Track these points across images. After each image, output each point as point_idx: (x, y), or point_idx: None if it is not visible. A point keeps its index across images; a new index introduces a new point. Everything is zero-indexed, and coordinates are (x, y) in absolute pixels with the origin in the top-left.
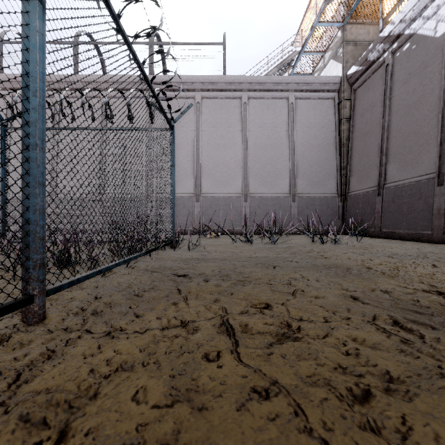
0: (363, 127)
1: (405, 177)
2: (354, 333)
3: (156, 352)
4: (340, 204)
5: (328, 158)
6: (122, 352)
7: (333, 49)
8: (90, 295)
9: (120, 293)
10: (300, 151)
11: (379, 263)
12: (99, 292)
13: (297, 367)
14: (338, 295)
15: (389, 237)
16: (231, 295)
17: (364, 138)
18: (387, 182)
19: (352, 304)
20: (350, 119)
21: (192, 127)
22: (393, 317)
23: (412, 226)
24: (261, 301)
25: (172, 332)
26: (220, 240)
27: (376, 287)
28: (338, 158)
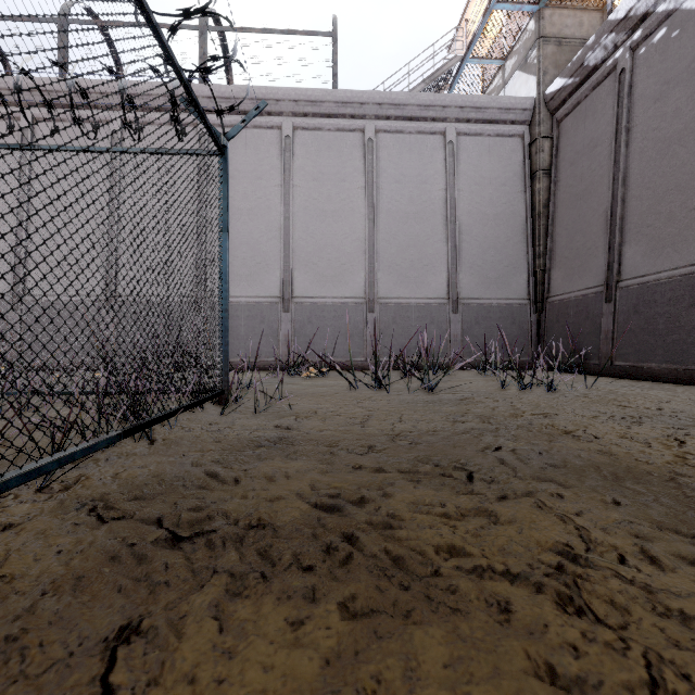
0: (575, 184)
1: (659, 268)
2: None
3: None
4: (533, 316)
5: (513, 237)
6: None
7: (520, 53)
8: None
9: None
10: (466, 225)
11: None
12: None
13: None
14: None
15: (630, 376)
16: None
17: (578, 203)
18: (624, 278)
19: None
20: (550, 171)
21: (278, 180)
22: None
23: (677, 356)
24: None
25: None
26: (325, 382)
27: None
28: (529, 239)
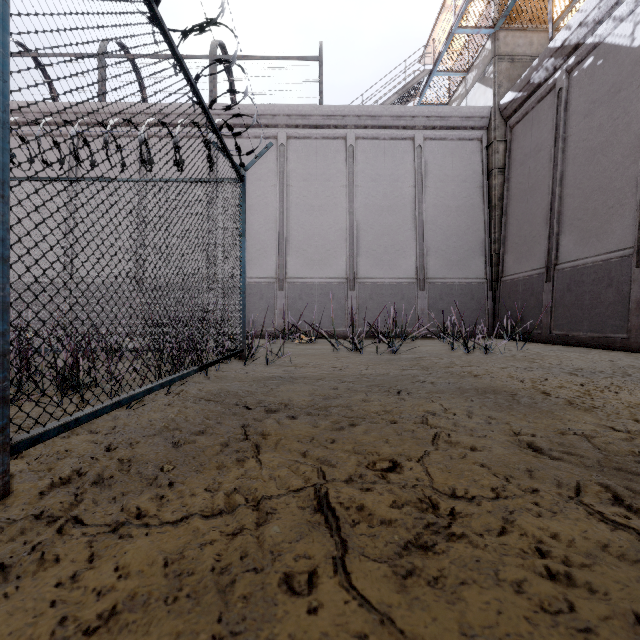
0: (523, 181)
1: (586, 254)
2: (552, 524)
3: (195, 572)
4: (490, 293)
5: (472, 226)
6: (129, 571)
7: (479, 68)
8: (99, 444)
9: (150, 441)
10: (432, 216)
11: (560, 384)
12: (114, 438)
13: (462, 608)
14: (508, 443)
15: (563, 342)
16: (332, 445)
17: (526, 197)
18: (560, 262)
19: (535, 461)
20: (504, 169)
21: (274, 181)
22: (609, 487)
23: (598, 326)
24: (382, 456)
25: (228, 521)
26: (314, 347)
27: (566, 428)
28: (486, 227)
